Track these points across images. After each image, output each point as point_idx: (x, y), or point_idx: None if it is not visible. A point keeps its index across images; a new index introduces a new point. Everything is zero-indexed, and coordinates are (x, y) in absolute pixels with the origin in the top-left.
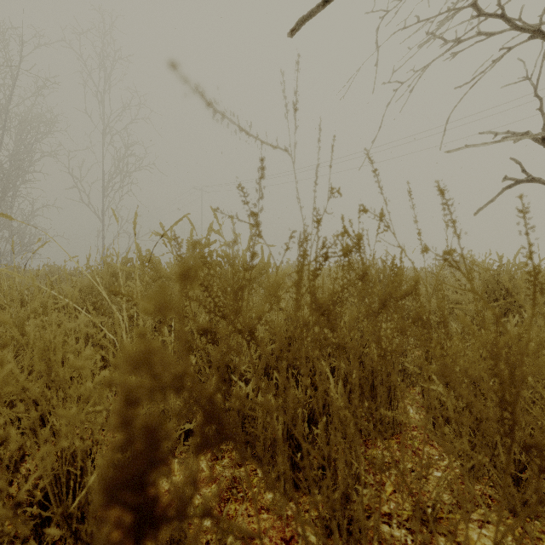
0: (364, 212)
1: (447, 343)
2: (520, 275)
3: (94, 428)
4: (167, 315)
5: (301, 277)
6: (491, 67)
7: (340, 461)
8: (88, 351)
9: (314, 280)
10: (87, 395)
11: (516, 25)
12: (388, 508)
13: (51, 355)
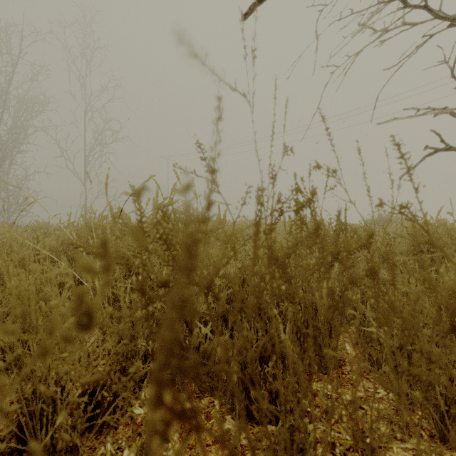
0: (318, 168)
1: (395, 294)
2: (455, 229)
3: (59, 374)
4: (109, 273)
5: (258, 230)
6: (415, 52)
7: (295, 412)
8: (55, 301)
9: (270, 234)
10: (57, 340)
11: (438, 15)
12: (332, 438)
13: (26, 303)
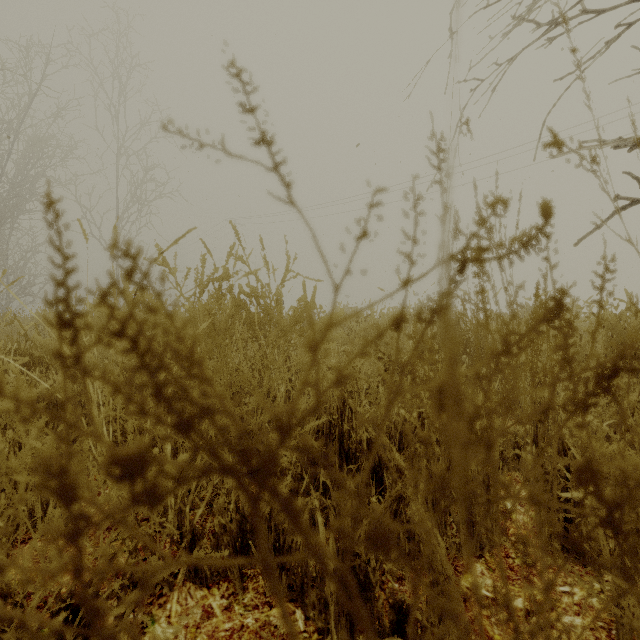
0: (556, 146)
1: None
2: None
3: None
4: None
5: None
6: (604, 51)
7: None
8: None
9: (449, 317)
10: None
11: None
12: None
13: None
